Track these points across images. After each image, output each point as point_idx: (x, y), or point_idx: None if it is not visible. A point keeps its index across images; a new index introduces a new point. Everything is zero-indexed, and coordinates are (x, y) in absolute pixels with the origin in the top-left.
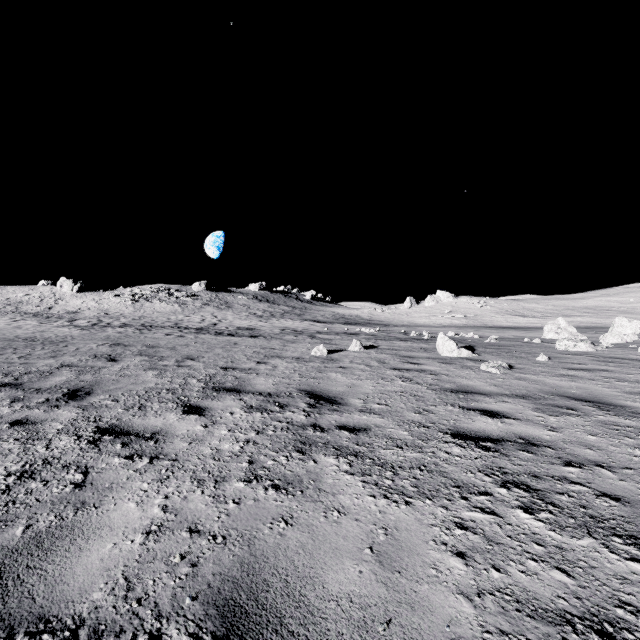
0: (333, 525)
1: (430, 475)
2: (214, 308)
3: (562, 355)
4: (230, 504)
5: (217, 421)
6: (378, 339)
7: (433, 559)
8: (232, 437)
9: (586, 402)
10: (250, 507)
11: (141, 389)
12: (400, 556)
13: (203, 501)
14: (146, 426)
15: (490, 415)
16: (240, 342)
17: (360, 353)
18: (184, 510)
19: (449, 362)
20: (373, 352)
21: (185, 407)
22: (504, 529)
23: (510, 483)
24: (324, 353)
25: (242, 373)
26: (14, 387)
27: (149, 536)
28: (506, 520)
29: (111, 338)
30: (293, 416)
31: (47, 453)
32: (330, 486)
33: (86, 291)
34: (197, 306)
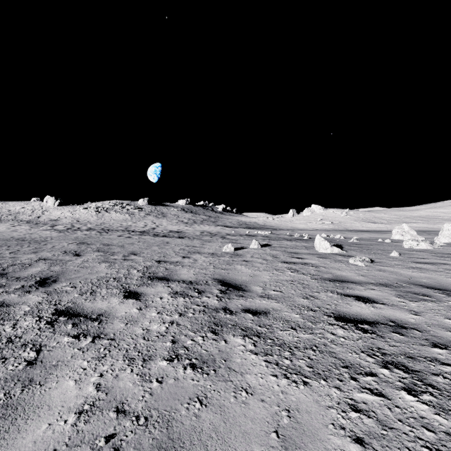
0: (242, 406)
1: (321, 355)
2: (153, 217)
3: (409, 252)
4: (154, 383)
5: (149, 305)
6: (271, 239)
7: (334, 446)
8: (160, 319)
9: (436, 290)
10: (170, 386)
11: (94, 278)
12: (304, 442)
13: (131, 379)
14: (94, 309)
15: (363, 300)
16: (171, 241)
17: (258, 250)
18: (114, 389)
19: (325, 257)
20: (268, 249)
21: (126, 293)
22: (394, 412)
23: (390, 364)
24: (232, 250)
25: (171, 265)
26: (0, 276)
27: (81, 416)
28: (394, 402)
29: (79, 238)
30: (208, 301)
31: (12, 332)
32: (238, 365)
33: (64, 205)
34: (142, 216)
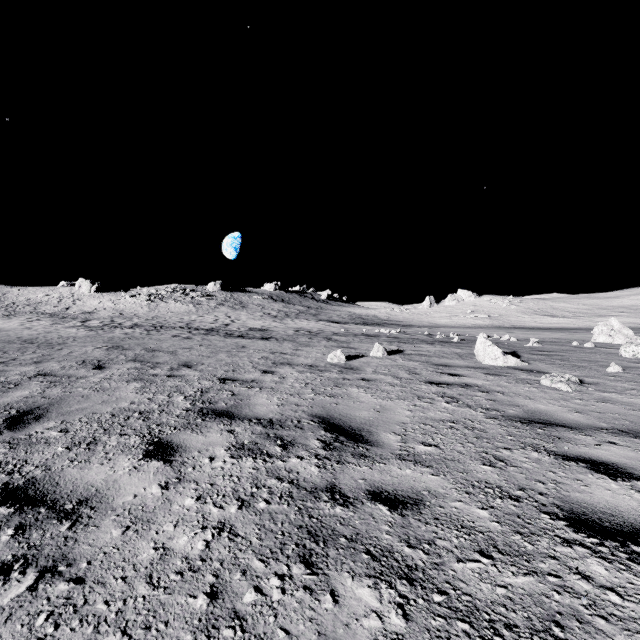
0: None
1: None
2: (228, 308)
3: (635, 364)
4: None
5: (186, 475)
6: (401, 342)
7: None
8: (198, 515)
9: None
10: None
11: (108, 411)
12: None
13: None
14: (77, 484)
15: (607, 472)
16: (249, 345)
17: (384, 360)
18: None
19: (496, 373)
20: (399, 358)
21: (151, 445)
22: None
23: None
24: (342, 360)
25: (242, 387)
26: None
27: None
28: None
29: (113, 340)
30: (300, 467)
31: None
32: None
33: (103, 291)
34: (212, 306)
